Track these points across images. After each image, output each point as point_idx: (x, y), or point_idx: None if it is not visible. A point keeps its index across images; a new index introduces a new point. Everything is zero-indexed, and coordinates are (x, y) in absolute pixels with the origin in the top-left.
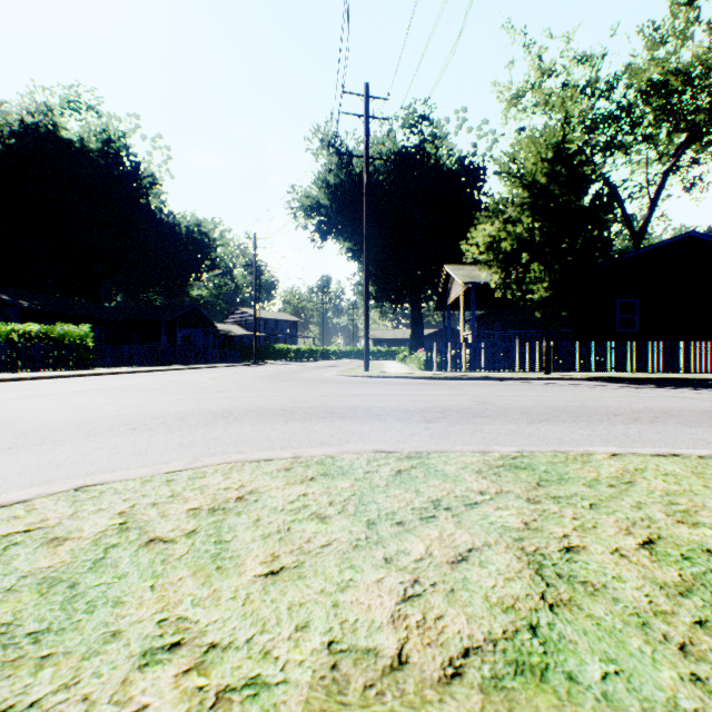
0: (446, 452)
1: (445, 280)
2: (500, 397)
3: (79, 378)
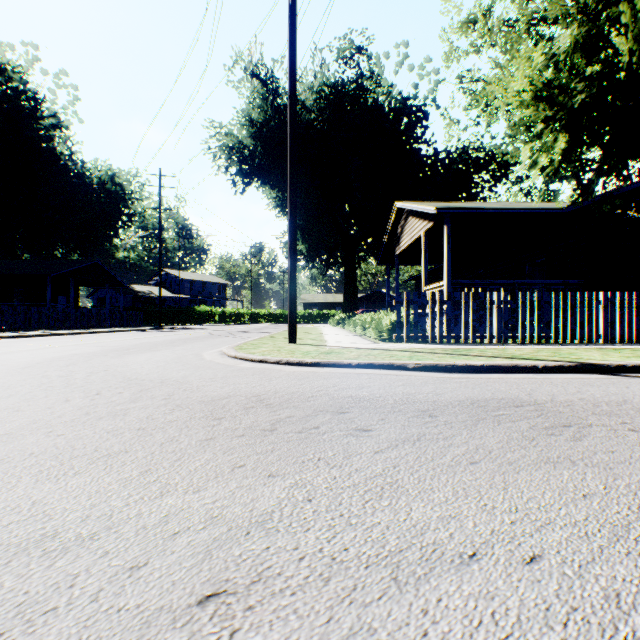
0: None
1: (394, 224)
2: None
3: None
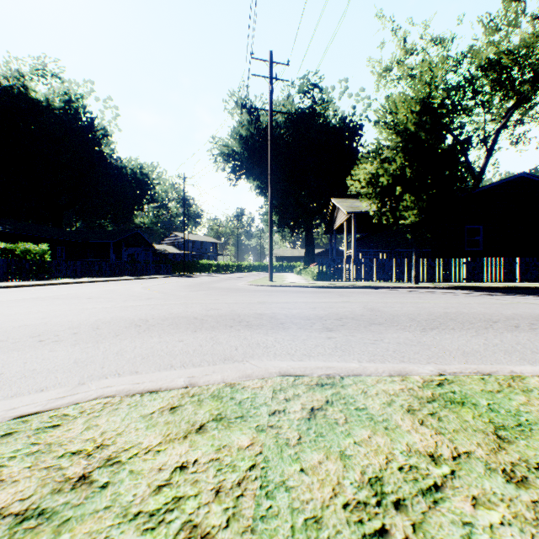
0: (361, 375)
1: (332, 211)
2: (385, 304)
3: (33, 288)
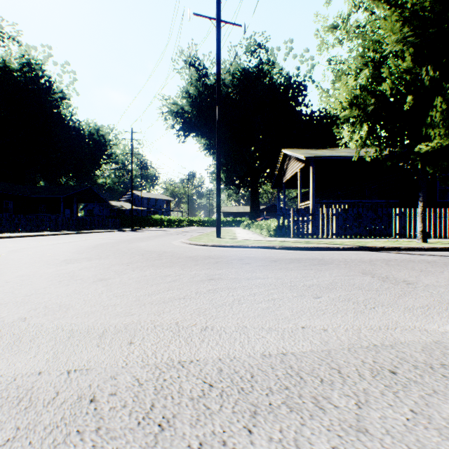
0: None
1: (281, 163)
2: None
3: None
